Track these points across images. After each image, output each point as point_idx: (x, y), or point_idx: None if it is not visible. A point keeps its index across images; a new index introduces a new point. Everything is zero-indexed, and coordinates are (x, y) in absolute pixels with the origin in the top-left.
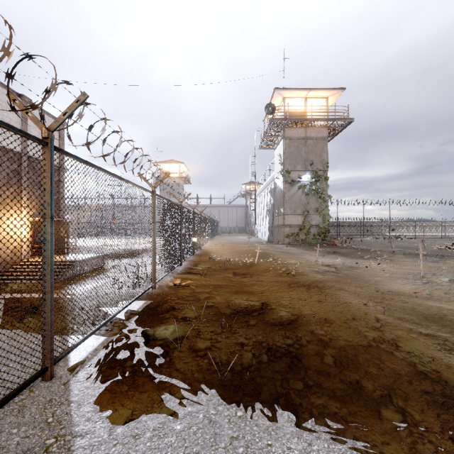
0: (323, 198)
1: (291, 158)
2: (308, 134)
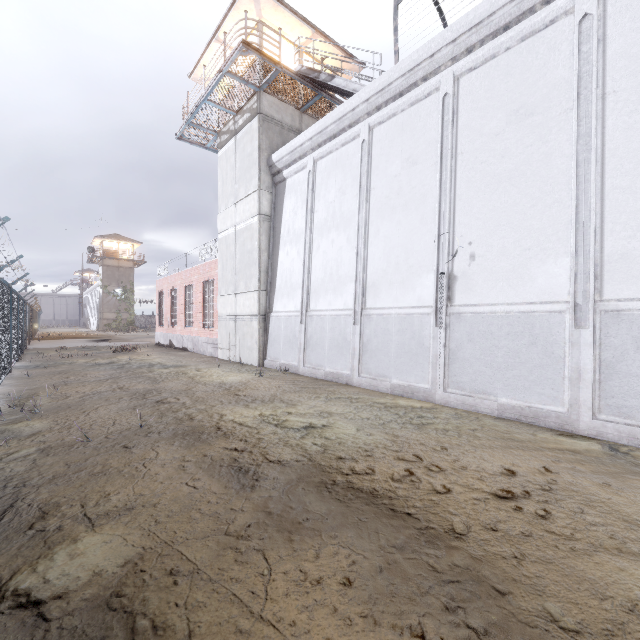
0: (130, 303)
1: (108, 278)
2: (120, 264)
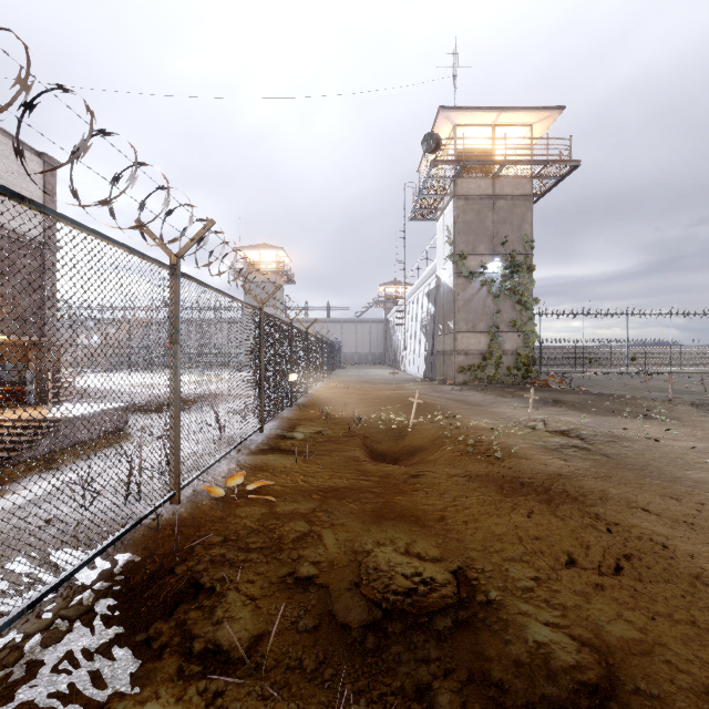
0: (525, 304)
1: (467, 232)
2: (497, 190)
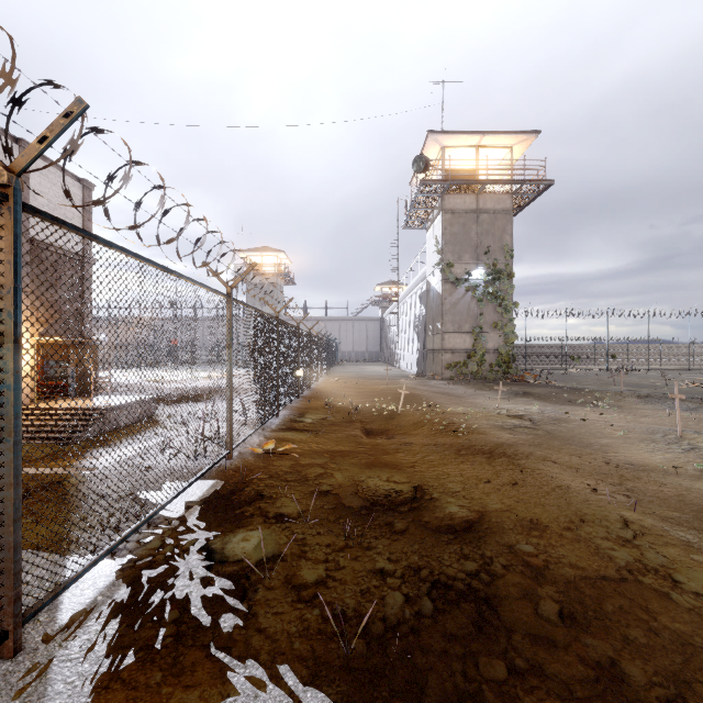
0: (506, 307)
1: (454, 243)
2: (481, 205)
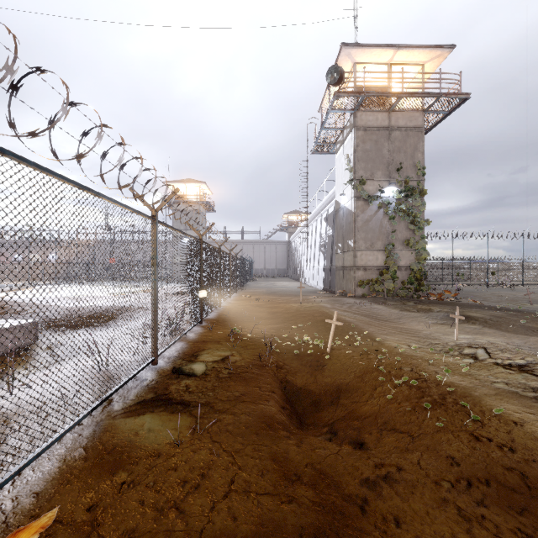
0: (418, 224)
1: (366, 160)
2: (393, 122)
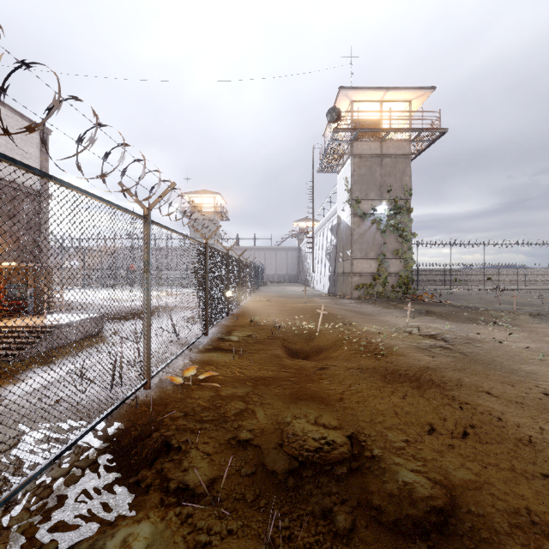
0: (405, 237)
1: (361, 183)
2: (384, 150)
